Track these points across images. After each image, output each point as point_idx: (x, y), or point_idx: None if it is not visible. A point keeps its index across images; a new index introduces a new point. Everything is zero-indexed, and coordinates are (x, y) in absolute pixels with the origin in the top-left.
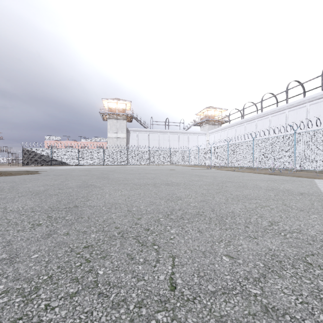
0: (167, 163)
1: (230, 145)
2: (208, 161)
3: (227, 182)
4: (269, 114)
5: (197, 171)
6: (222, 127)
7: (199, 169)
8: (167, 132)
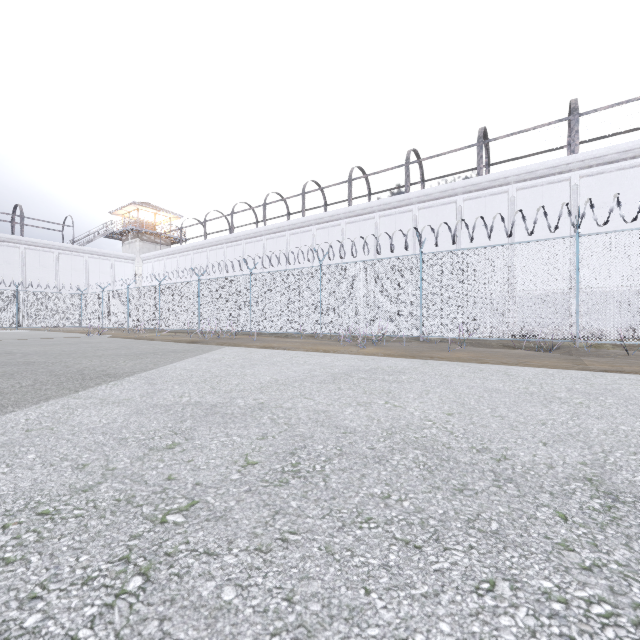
0: (8, 324)
1: (164, 286)
2: (122, 320)
3: (8, 367)
4: (242, 238)
5: (32, 343)
6: (168, 251)
7: (70, 337)
8: (16, 242)
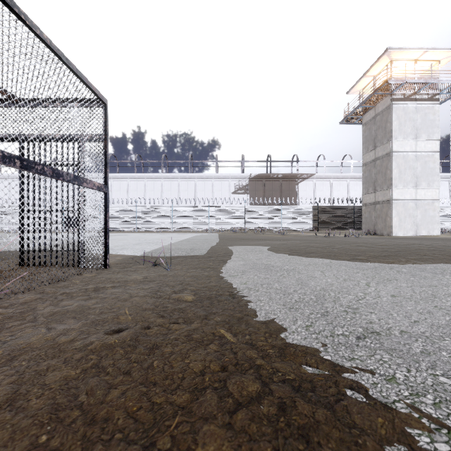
0: None
1: None
2: None
3: None
4: (9, 177)
5: None
6: None
7: None
8: None
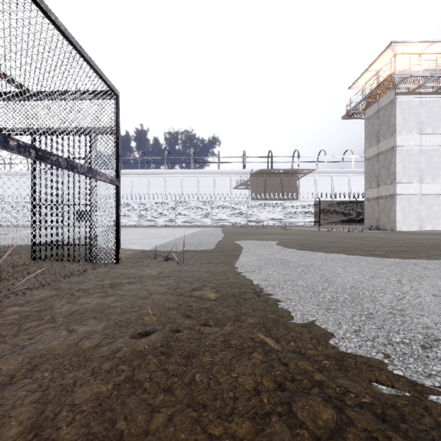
0: None
1: None
2: None
3: None
4: (19, 174)
5: None
6: None
7: None
8: None
